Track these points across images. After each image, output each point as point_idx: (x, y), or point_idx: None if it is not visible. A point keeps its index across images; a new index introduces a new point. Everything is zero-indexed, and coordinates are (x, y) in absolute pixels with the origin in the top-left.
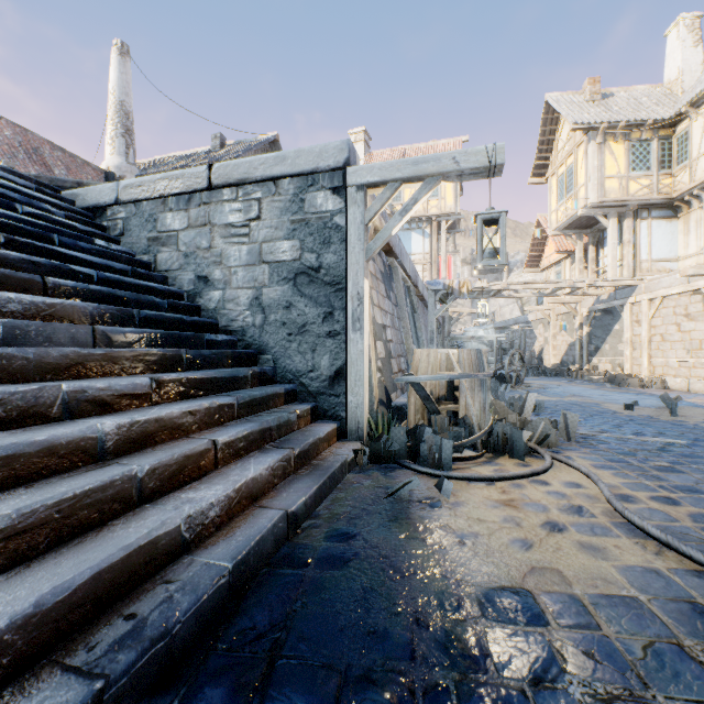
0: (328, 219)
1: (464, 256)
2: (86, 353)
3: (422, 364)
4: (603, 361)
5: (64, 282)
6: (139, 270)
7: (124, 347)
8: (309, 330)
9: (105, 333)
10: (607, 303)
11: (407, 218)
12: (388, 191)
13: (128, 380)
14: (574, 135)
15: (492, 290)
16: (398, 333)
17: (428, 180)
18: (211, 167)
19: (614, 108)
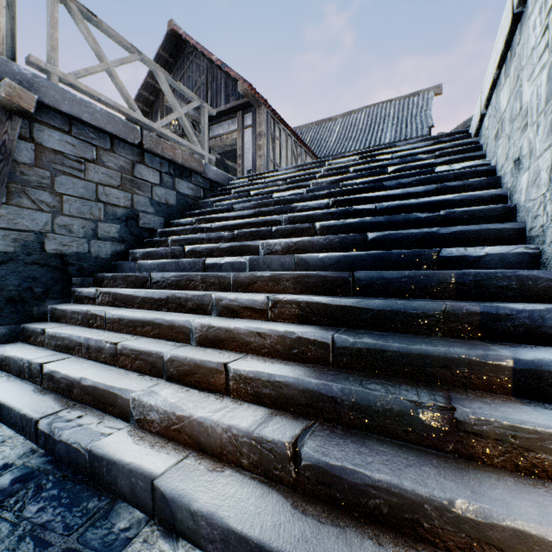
0: None
1: None
2: (259, 275)
3: None
4: None
5: (327, 223)
6: (448, 184)
7: (320, 270)
8: None
9: (304, 260)
10: None
11: None
12: None
13: (249, 296)
14: None
15: None
16: None
17: None
18: None
19: None
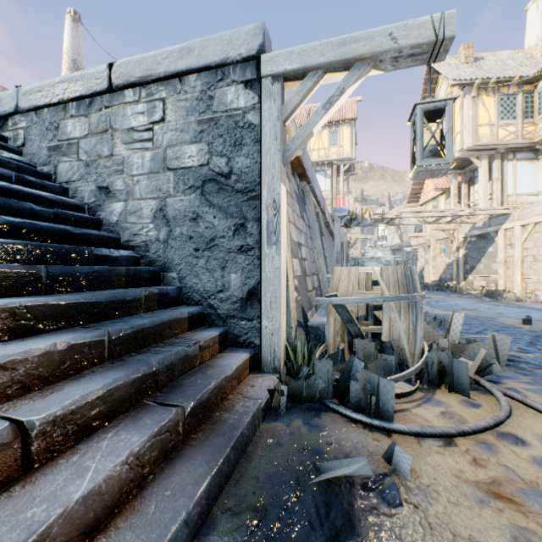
0: (239, 117)
1: (356, 196)
2: None
3: (342, 283)
4: (478, 278)
5: None
6: (27, 177)
7: None
8: (218, 244)
9: None
10: (482, 229)
11: (331, 113)
12: (309, 82)
13: None
14: (452, 91)
15: (385, 219)
16: (311, 253)
17: (357, 66)
18: (112, 66)
19: (485, 68)
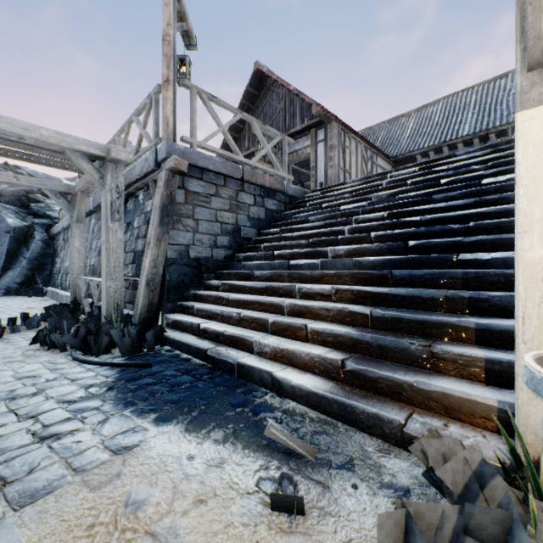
0: None
1: None
2: (327, 273)
3: None
4: None
5: (380, 233)
6: (486, 197)
7: (371, 269)
8: None
9: (359, 262)
10: None
11: None
12: None
13: (320, 286)
14: None
15: None
16: None
17: None
18: None
19: None
